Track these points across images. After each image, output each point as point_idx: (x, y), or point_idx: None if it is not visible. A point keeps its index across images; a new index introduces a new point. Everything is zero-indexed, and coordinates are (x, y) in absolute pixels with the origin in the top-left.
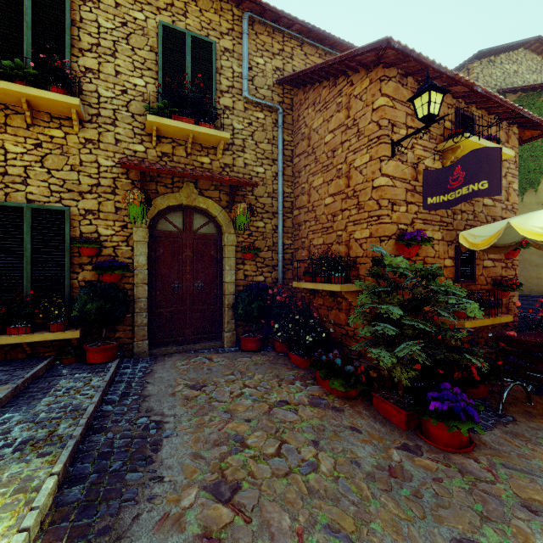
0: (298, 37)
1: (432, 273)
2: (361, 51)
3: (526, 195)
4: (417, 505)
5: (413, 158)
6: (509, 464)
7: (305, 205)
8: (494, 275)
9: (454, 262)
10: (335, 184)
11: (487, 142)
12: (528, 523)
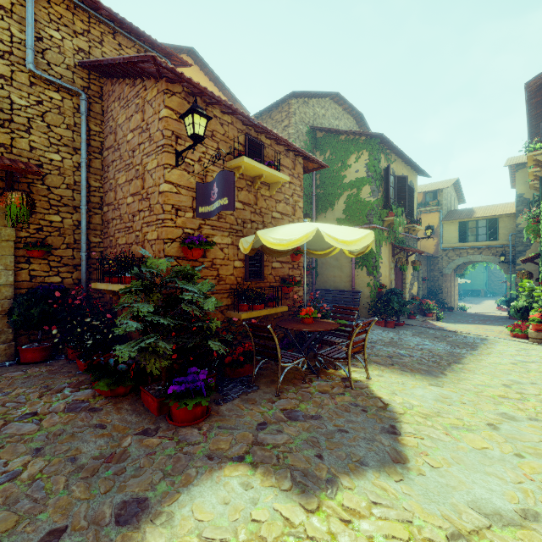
0: (108, 24)
1: (190, 273)
2: (136, 59)
3: (328, 212)
4: (111, 482)
5: (201, 170)
6: (224, 425)
7: (113, 202)
8: (282, 274)
9: (244, 264)
10: (134, 184)
11: (264, 166)
12: (199, 469)
